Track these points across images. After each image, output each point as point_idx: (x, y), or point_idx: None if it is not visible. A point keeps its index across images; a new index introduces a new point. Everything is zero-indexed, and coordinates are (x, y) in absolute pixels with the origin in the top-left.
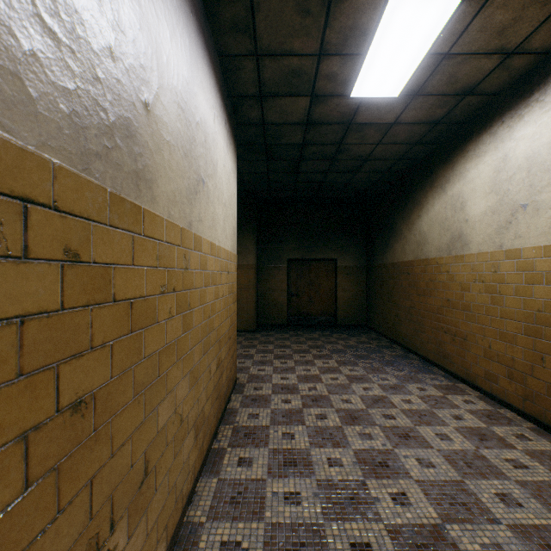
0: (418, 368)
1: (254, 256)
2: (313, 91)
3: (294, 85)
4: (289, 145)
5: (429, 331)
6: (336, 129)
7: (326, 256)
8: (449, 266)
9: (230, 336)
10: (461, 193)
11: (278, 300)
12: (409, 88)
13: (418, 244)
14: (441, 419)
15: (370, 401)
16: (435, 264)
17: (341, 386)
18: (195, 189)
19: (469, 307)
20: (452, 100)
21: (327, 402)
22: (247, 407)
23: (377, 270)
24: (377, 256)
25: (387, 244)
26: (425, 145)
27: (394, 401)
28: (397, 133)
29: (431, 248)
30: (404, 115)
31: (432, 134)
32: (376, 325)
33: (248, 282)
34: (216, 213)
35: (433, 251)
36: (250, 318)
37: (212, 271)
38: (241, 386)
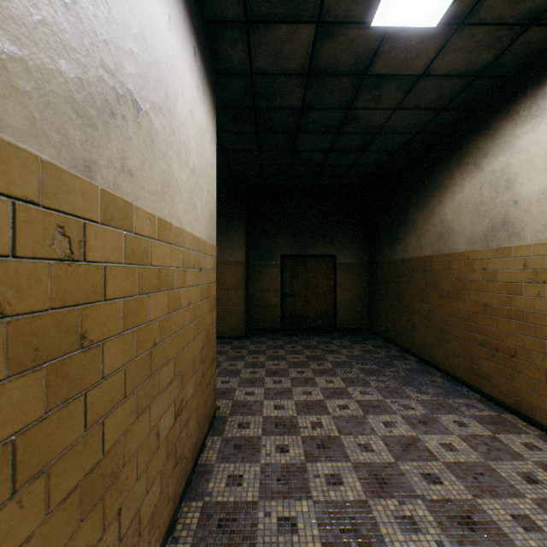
0: (445, 388)
1: (243, 251)
2: (321, 13)
3: (293, 1)
4: (285, 109)
5: (455, 342)
6: (345, 84)
7: (324, 251)
8: (488, 262)
9: (204, 358)
10: (506, 167)
11: (270, 301)
12: (455, 9)
13: (440, 235)
14: (507, 483)
15: (398, 447)
16: (465, 260)
17: (354, 419)
18: (109, 105)
19: (521, 315)
20: (508, 34)
21: (339, 450)
22: (227, 462)
23: (383, 268)
24: (383, 252)
25: (396, 238)
26: (453, 112)
27: (431, 447)
28: (422, 92)
29: (459, 240)
30: (437, 61)
31: (466, 94)
32: (382, 330)
33: (236, 281)
34: (173, 175)
35: (462, 244)
36: (239, 322)
37: (162, 267)
38: (221, 422)
